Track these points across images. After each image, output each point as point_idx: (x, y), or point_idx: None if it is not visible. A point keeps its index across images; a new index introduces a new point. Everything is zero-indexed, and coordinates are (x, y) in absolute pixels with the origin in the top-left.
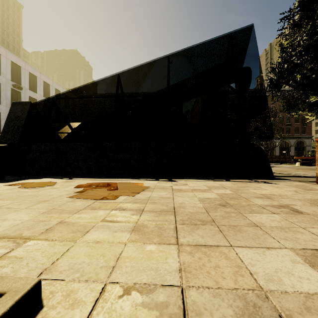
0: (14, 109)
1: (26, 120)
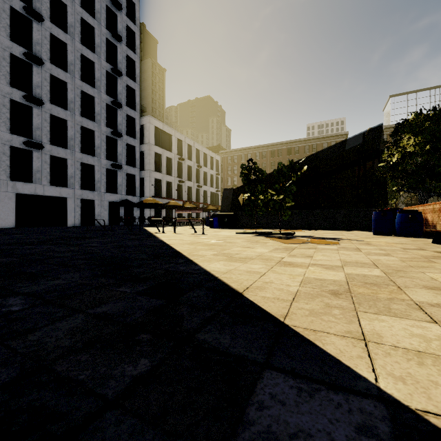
0: (225, 193)
1: (232, 199)
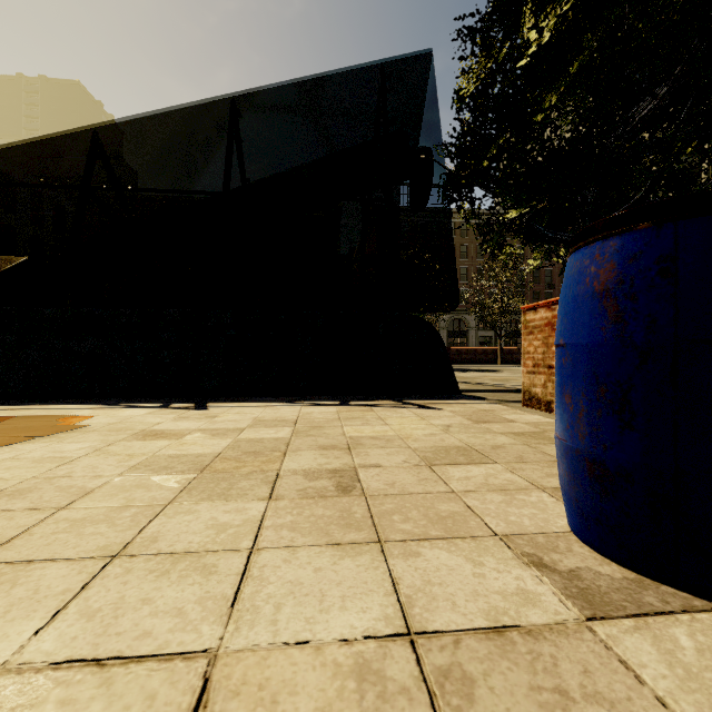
0: None
1: None
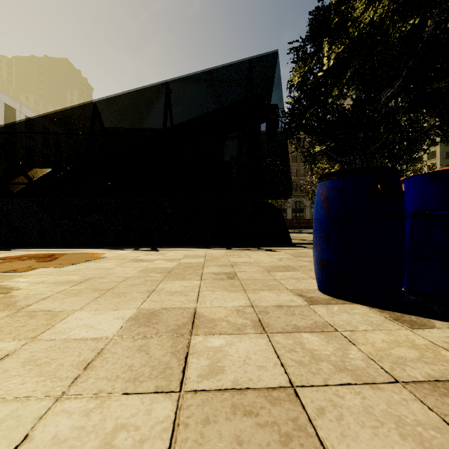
0: None
1: None
